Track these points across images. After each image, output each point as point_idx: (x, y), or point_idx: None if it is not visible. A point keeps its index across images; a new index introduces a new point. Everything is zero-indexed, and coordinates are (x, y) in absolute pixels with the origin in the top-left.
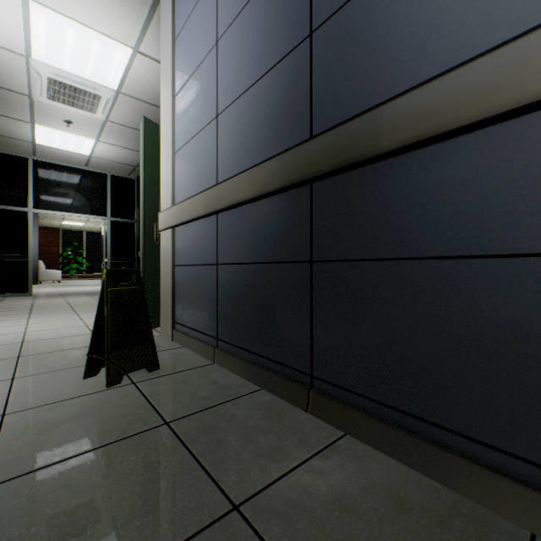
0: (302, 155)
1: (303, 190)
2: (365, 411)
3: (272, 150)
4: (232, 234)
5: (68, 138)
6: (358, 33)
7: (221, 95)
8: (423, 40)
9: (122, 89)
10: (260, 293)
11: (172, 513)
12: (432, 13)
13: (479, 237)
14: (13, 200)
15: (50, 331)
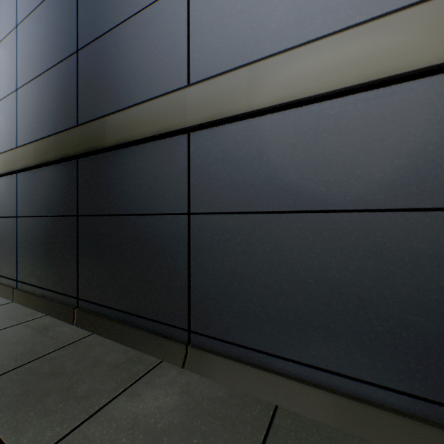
0: (68, 138)
1: (73, 163)
2: (105, 315)
3: (55, 129)
4: (28, 192)
5: None
6: (102, 63)
7: (20, 72)
8: (129, 82)
9: None
10: (47, 240)
11: None
12: (132, 68)
13: (149, 203)
14: None
15: None
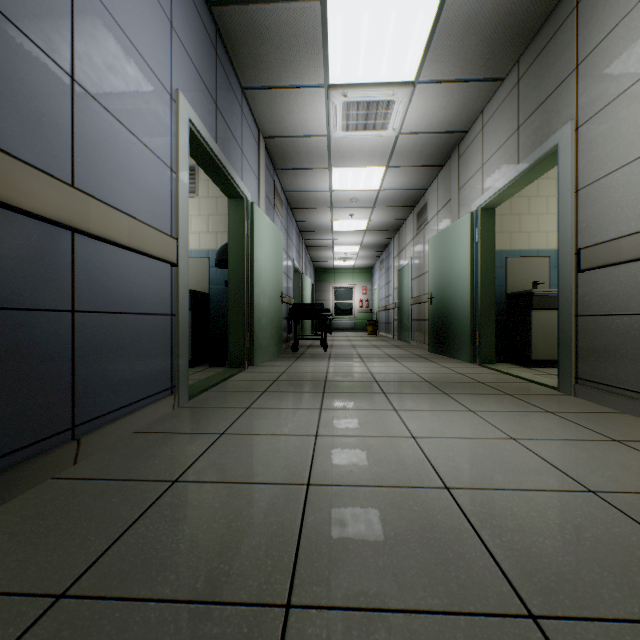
0: None
1: None
2: None
3: None
4: None
5: None
6: None
7: None
8: None
9: None
10: None
11: (88, 639)
12: None
13: (20, 294)
14: None
15: None
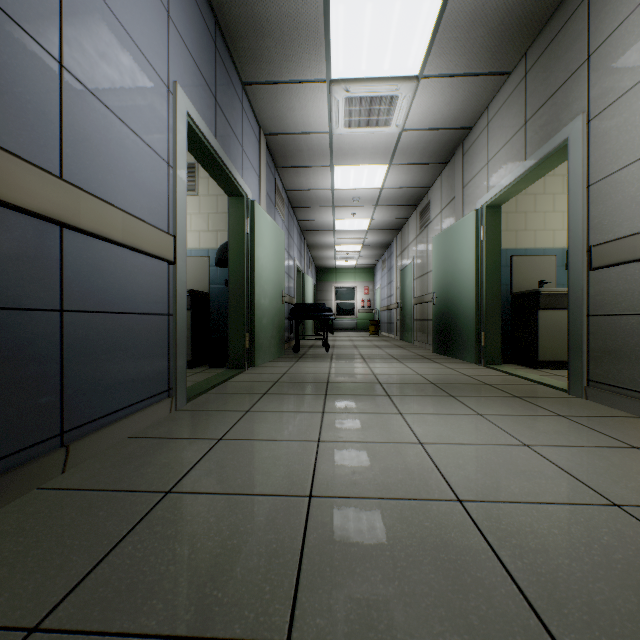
0: None
1: None
2: None
3: None
4: None
5: None
6: None
7: None
8: None
9: None
10: None
11: None
12: None
13: (2, 292)
14: None
15: None
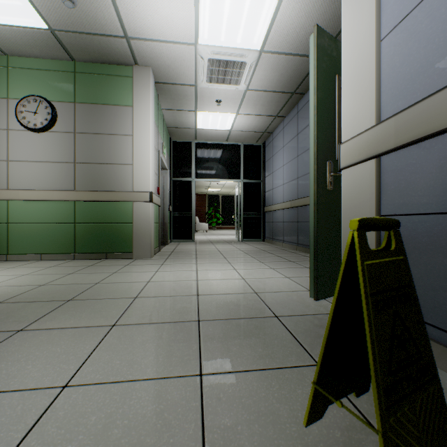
0: None
1: None
2: None
3: None
4: None
5: (216, 117)
6: None
7: None
8: None
9: (264, 46)
10: None
11: None
12: None
13: None
14: (184, 174)
15: (215, 282)
